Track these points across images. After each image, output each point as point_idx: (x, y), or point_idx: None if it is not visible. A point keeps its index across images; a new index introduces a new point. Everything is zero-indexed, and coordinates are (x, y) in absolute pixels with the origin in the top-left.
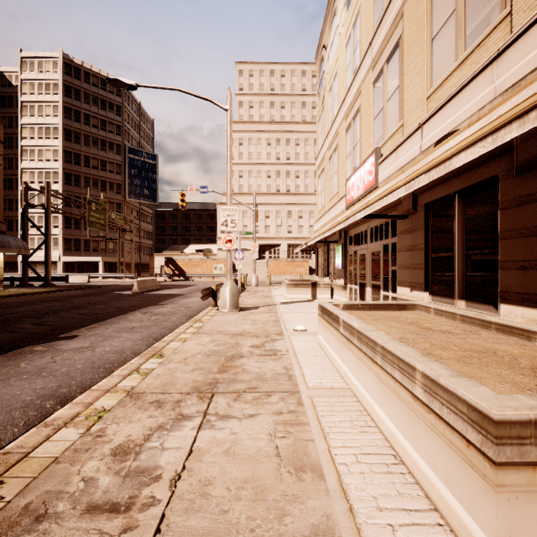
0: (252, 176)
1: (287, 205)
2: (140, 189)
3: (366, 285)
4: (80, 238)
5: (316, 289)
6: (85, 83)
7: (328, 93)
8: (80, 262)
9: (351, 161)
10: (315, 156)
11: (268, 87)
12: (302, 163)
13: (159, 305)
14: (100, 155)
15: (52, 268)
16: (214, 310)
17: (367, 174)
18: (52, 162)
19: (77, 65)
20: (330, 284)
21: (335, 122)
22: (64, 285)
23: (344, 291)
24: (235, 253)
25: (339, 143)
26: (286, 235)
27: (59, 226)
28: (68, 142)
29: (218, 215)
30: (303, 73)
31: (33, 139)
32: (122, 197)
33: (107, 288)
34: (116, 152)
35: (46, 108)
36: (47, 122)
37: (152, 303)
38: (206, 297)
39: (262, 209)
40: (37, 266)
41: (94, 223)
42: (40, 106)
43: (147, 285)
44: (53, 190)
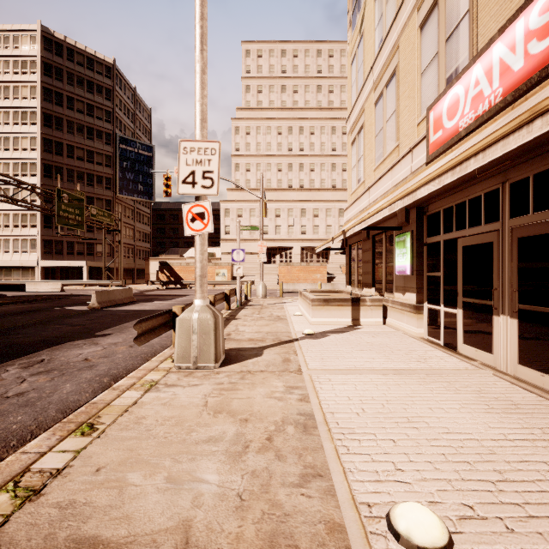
0: (260, 170)
1: (300, 203)
2: (133, 184)
3: (493, 311)
4: (63, 240)
5: (359, 309)
6: (68, 61)
7: (372, 3)
8: (65, 267)
9: (437, 71)
10: (333, 146)
11: (279, 69)
12: (317, 154)
13: (91, 339)
14: (86, 145)
15: (29, 273)
16: (168, 362)
17: (522, 46)
18: (29, 151)
19: (59, 40)
20: (382, 299)
21: (390, 34)
22: (24, 295)
23: (416, 315)
24: (232, 253)
25: (400, 63)
26: (299, 236)
27: (37, 225)
28: (48, 128)
29: (222, 213)
30: (318, 53)
31: (7, 125)
32: (113, 193)
33: (71, 299)
34: (105, 141)
35: (22, 89)
36: (23, 105)
37: (87, 332)
38: (157, 332)
39: (271, 207)
40: (12, 272)
41: (66, 219)
42: (16, 87)
43: (114, 297)
44: (4, 175)
